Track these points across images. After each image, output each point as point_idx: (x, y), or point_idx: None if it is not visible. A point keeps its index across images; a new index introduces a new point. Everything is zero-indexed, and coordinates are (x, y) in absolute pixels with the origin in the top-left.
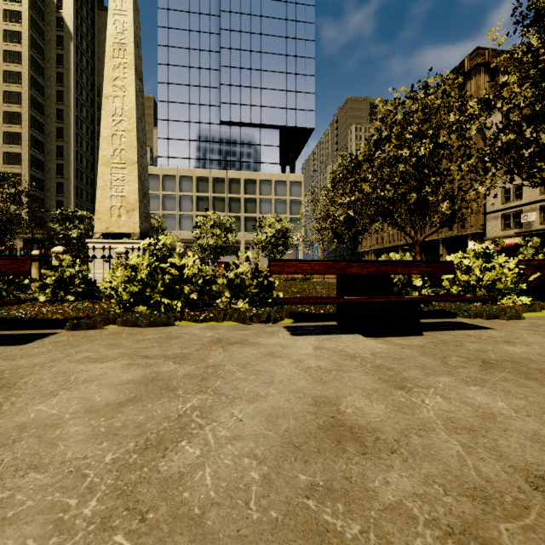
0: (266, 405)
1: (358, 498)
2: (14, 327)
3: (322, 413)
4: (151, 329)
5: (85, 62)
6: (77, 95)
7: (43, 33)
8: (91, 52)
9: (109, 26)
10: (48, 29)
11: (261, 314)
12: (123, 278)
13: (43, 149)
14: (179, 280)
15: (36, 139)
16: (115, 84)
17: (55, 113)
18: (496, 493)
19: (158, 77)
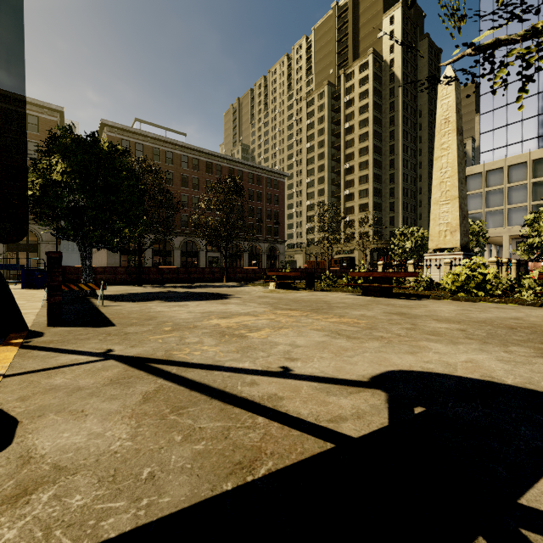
0: (498, 315)
1: (503, 320)
2: (409, 296)
3: (514, 318)
4: (466, 302)
5: (409, 96)
6: (403, 128)
7: (381, 94)
8: (414, 84)
9: (437, 111)
10: (384, 88)
11: (536, 302)
12: (452, 279)
13: (381, 180)
14: (482, 281)
15: (376, 174)
16: (442, 148)
17: (388, 150)
18: (537, 324)
19: (480, 70)
